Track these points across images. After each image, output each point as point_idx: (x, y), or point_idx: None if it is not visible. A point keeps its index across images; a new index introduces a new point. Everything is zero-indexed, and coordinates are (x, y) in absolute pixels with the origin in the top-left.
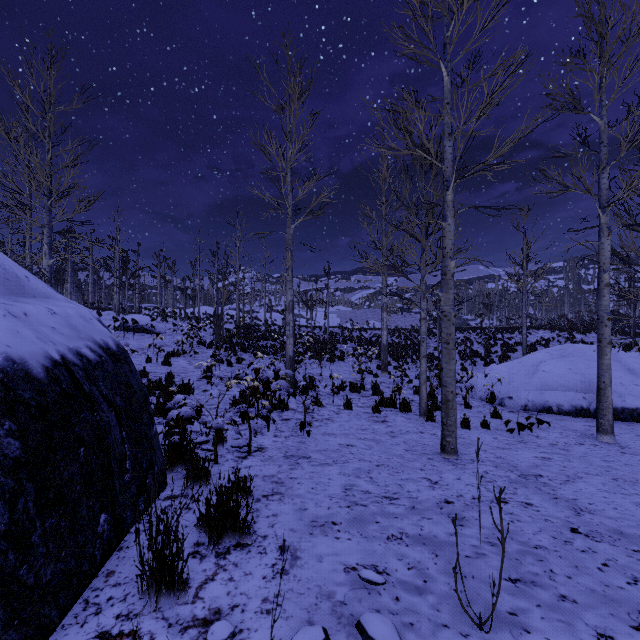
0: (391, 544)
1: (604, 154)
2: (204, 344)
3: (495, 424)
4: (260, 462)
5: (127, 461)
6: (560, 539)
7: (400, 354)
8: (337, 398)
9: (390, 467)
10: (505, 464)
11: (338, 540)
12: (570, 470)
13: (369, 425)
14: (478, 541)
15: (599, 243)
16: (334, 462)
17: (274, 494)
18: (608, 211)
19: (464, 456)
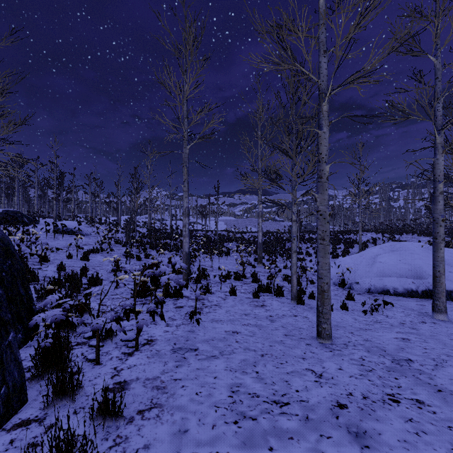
0: None
1: (439, 87)
2: (120, 243)
3: (350, 305)
4: (145, 359)
5: None
6: None
7: (271, 250)
8: (224, 285)
9: (274, 357)
10: (375, 348)
11: None
12: (432, 352)
13: (251, 310)
14: None
15: (435, 159)
16: (221, 354)
17: (152, 408)
18: (442, 133)
19: (337, 340)
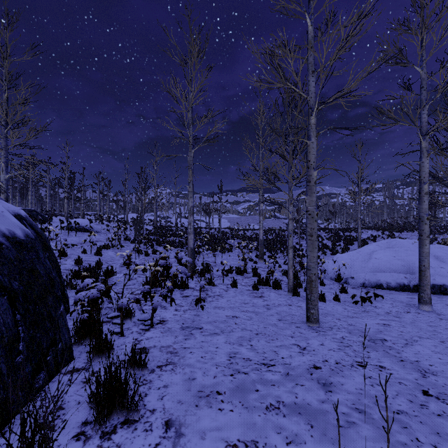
0: (270, 415)
1: (424, 96)
2: (129, 240)
3: (343, 297)
4: (160, 334)
5: (20, 343)
6: (416, 402)
7: (272, 247)
8: (226, 279)
9: (267, 335)
10: (356, 330)
11: (221, 412)
12: (406, 334)
13: (250, 300)
14: (347, 408)
15: (420, 162)
16: (221, 332)
17: (167, 364)
18: (427, 138)
19: (324, 324)
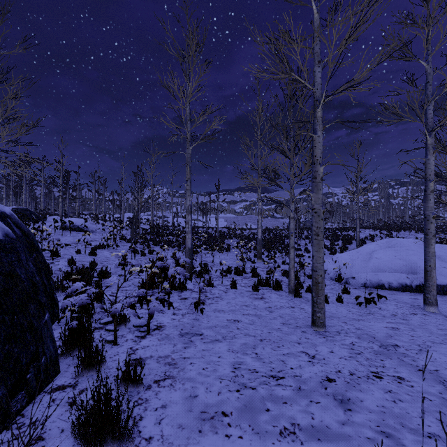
0: (285, 442)
1: (430, 91)
2: (125, 239)
3: (346, 298)
4: (157, 341)
5: None
6: (446, 422)
7: (270, 246)
8: (225, 280)
9: (272, 341)
10: (365, 335)
11: (229, 439)
12: (418, 339)
13: (251, 302)
14: (371, 431)
15: (426, 159)
16: (223, 338)
17: (166, 378)
18: (433, 134)
19: (330, 328)
